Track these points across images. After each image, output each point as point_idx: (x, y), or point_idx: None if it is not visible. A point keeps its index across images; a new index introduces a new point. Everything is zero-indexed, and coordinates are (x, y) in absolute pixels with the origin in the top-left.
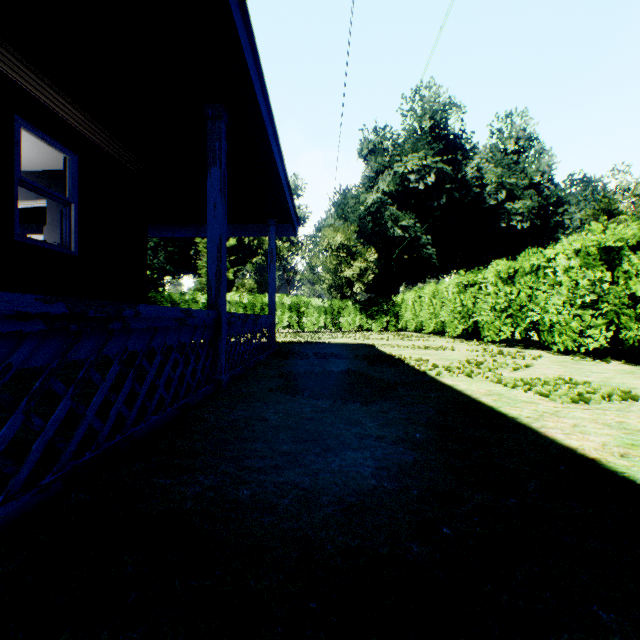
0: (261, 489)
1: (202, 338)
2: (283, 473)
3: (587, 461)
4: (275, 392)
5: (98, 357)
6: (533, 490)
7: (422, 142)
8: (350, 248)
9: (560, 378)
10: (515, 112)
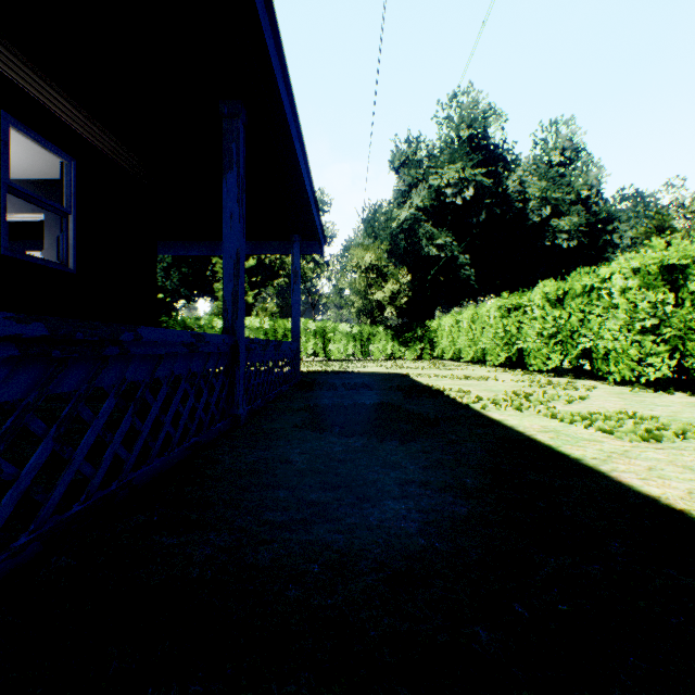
0: (285, 551)
1: (216, 367)
2: (311, 529)
3: (675, 514)
4: (300, 428)
5: (89, 389)
6: (618, 552)
7: (460, 153)
8: (381, 268)
9: (622, 412)
10: (561, 120)
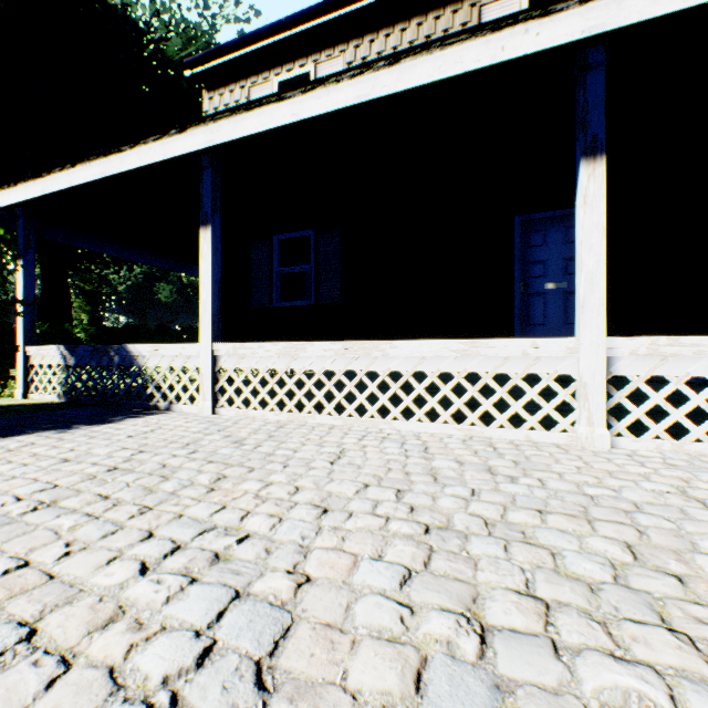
0: None
1: None
2: None
3: None
4: None
5: None
6: None
7: None
8: None
9: None
10: None
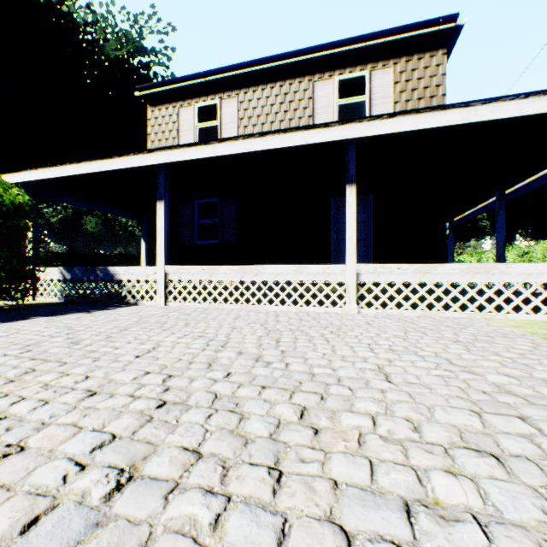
0: None
1: None
2: None
3: None
4: None
5: None
6: None
7: None
8: None
9: None
10: None
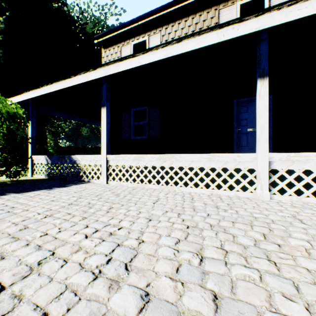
0: None
1: None
2: None
3: None
4: None
5: None
6: None
7: None
8: None
9: None
10: None
